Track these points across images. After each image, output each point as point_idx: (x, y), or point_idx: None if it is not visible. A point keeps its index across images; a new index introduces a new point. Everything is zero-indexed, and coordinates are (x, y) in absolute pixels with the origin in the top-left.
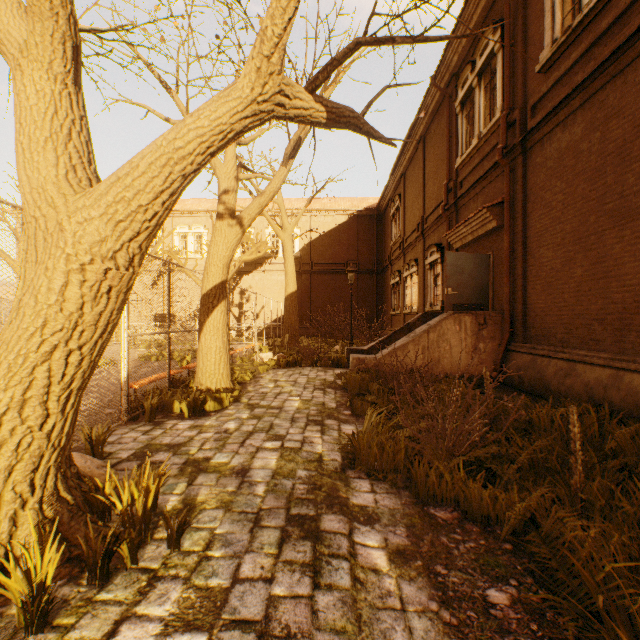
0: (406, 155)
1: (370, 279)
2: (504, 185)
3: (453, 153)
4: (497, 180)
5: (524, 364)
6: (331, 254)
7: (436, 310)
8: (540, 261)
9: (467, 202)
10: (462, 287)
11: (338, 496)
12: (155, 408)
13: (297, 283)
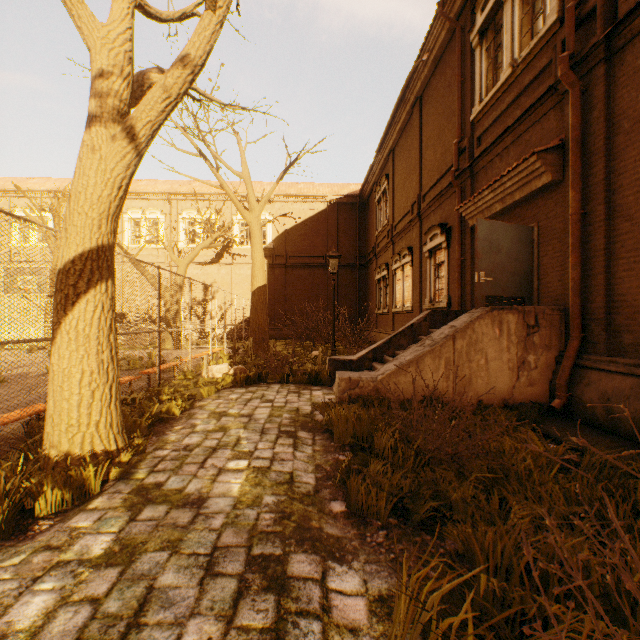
0: (397, 124)
1: (352, 274)
2: (571, 114)
3: (467, 102)
4: (547, 118)
5: (619, 391)
6: (308, 246)
7: (439, 307)
8: None
9: (490, 162)
10: (498, 272)
11: None
12: None
13: (270, 278)
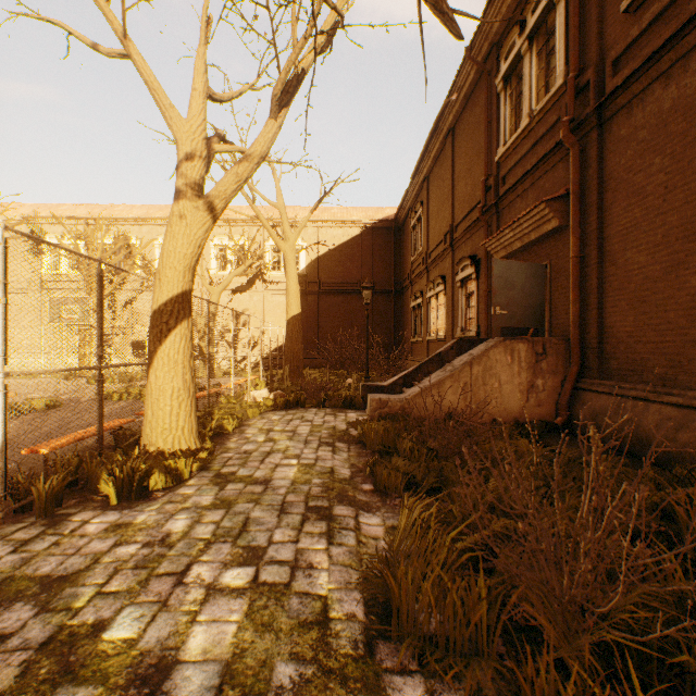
0: (431, 153)
1: (387, 301)
2: (571, 170)
3: (493, 142)
4: (557, 168)
5: (604, 408)
6: (342, 272)
7: (469, 336)
8: (626, 269)
9: (512, 201)
10: (513, 306)
11: None
12: (56, 493)
13: (302, 305)
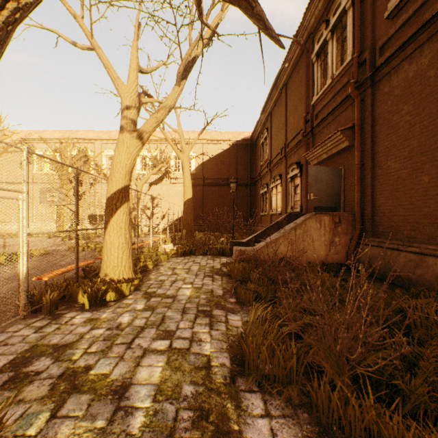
0: (272, 99)
1: (245, 190)
2: (356, 112)
3: (310, 93)
4: (348, 110)
5: (374, 255)
6: (218, 172)
7: (296, 212)
8: (387, 172)
9: (321, 129)
10: (321, 193)
11: (229, 431)
12: (55, 301)
13: (193, 192)
